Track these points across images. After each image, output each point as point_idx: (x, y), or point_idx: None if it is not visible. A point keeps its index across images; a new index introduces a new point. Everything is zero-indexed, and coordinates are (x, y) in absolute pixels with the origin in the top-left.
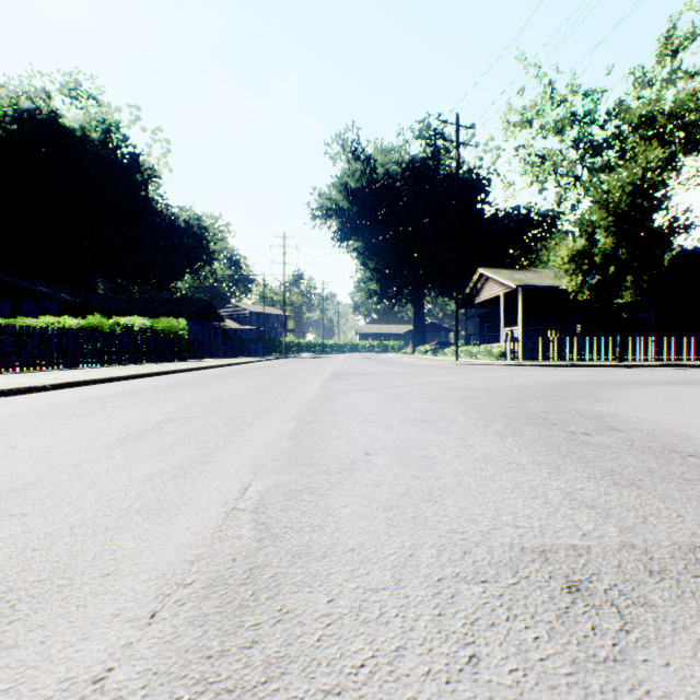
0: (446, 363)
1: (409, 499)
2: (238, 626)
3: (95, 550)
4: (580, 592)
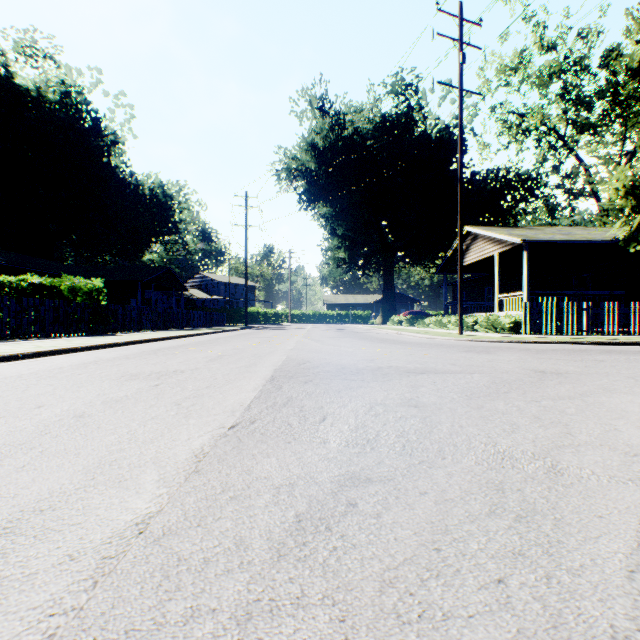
0: (454, 339)
1: None
2: None
3: None
4: None
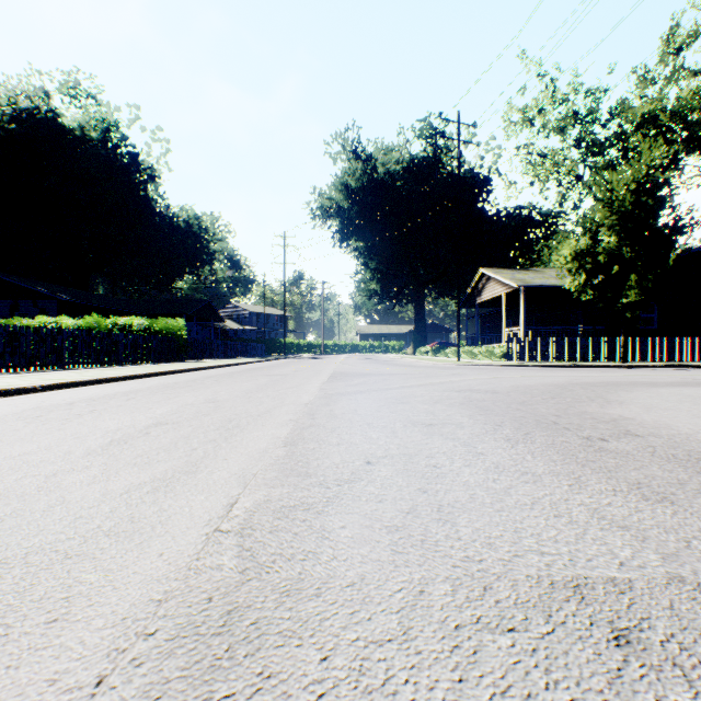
0: (448, 364)
1: (416, 517)
2: (206, 699)
3: (46, 586)
4: (631, 645)
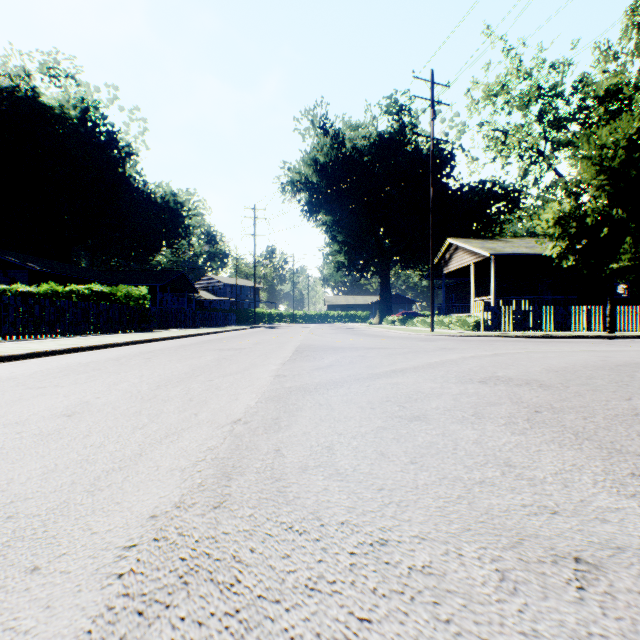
0: (423, 334)
1: None
2: None
3: None
4: None
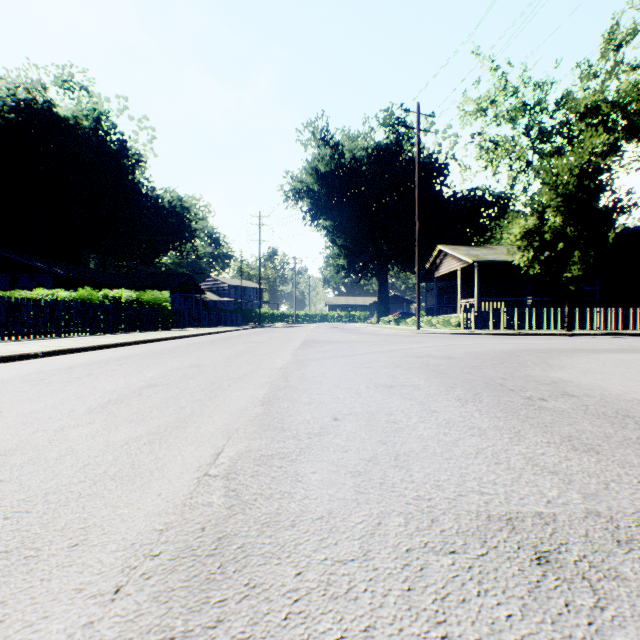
0: (408, 332)
1: (376, 464)
2: (204, 602)
3: (66, 518)
4: (550, 564)
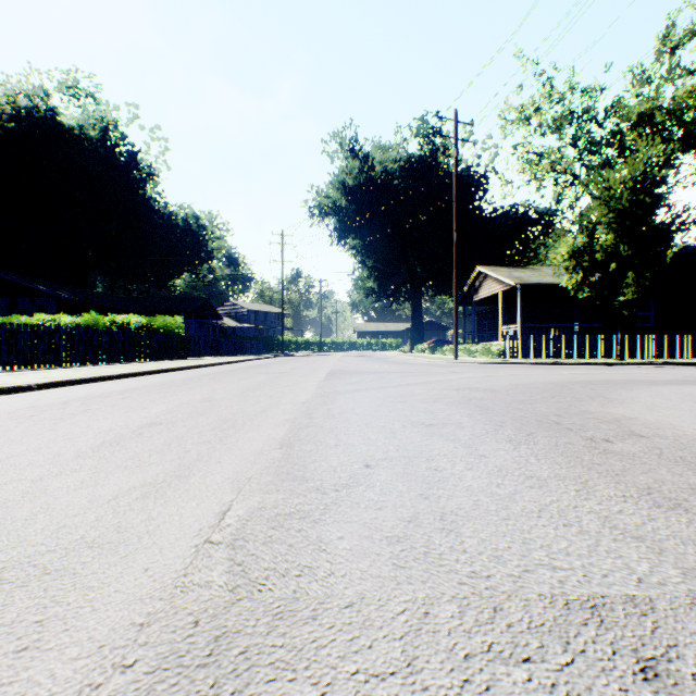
0: (445, 361)
1: (418, 527)
2: None
3: (20, 607)
4: (660, 679)
